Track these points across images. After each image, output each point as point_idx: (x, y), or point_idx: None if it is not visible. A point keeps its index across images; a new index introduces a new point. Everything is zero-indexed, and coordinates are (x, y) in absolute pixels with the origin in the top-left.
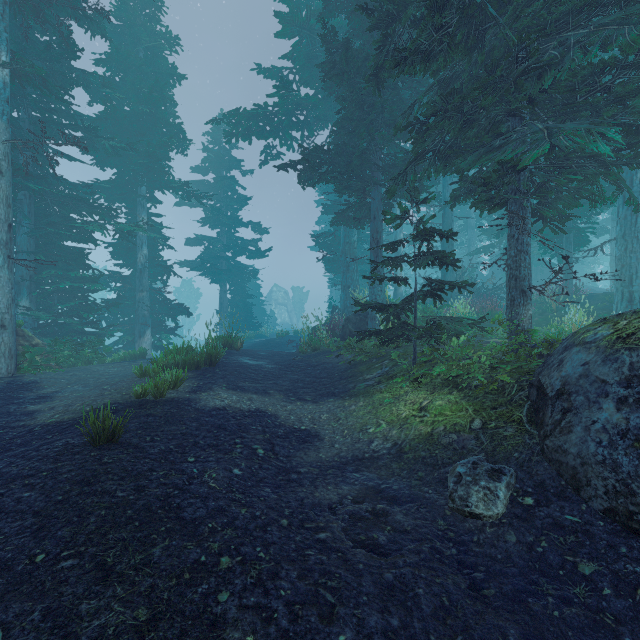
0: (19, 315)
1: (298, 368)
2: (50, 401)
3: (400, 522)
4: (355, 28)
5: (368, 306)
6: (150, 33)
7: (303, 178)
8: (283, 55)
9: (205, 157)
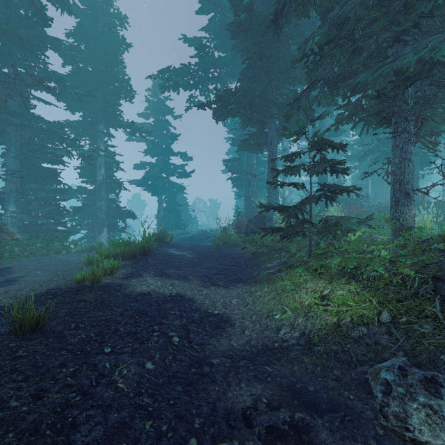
0: (8, 217)
1: (213, 257)
2: (12, 284)
3: (326, 443)
4: (256, 1)
5: (270, 207)
6: (106, 14)
7: (216, 114)
8: (202, 27)
9: (147, 106)
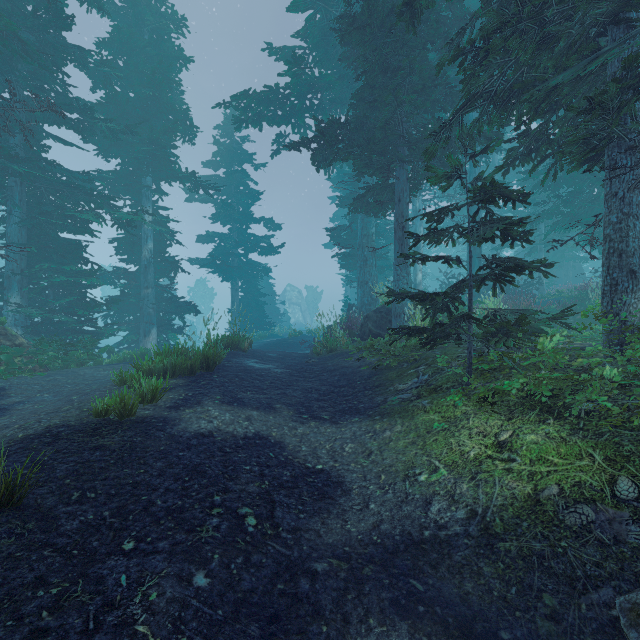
0: (9, 312)
1: (312, 373)
2: None
3: None
4: None
5: (405, 295)
6: (155, 15)
7: (317, 158)
8: (296, 32)
9: (216, 151)
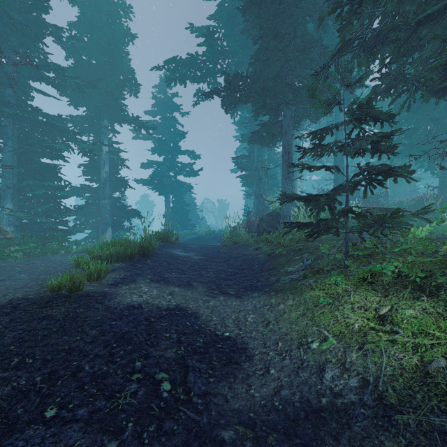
0: (4, 215)
1: (221, 259)
2: None
3: None
4: None
5: (294, 197)
6: (110, 4)
7: (225, 103)
8: (210, 15)
9: (154, 103)
